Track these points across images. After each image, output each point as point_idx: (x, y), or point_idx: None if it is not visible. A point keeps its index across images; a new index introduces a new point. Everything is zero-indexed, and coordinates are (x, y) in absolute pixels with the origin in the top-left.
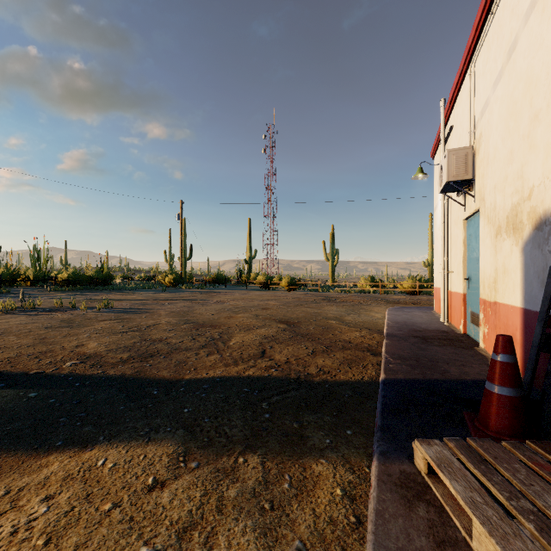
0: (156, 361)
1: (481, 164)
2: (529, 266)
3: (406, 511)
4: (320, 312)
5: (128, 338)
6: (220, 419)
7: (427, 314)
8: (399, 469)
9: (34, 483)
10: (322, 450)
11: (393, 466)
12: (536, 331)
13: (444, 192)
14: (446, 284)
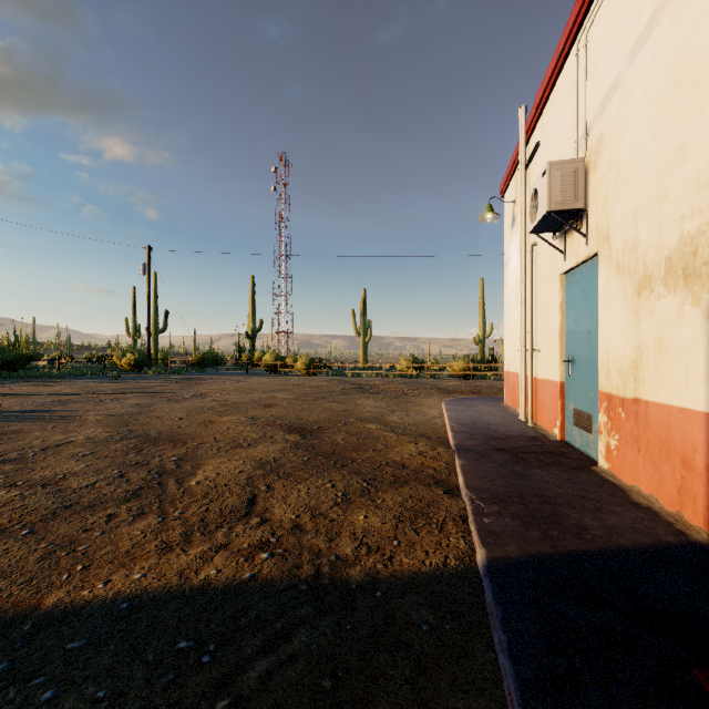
0: None
1: (602, 184)
2: None
3: None
4: (352, 410)
5: None
6: None
7: (498, 409)
8: None
9: None
10: None
11: None
12: None
13: (537, 231)
14: (530, 368)
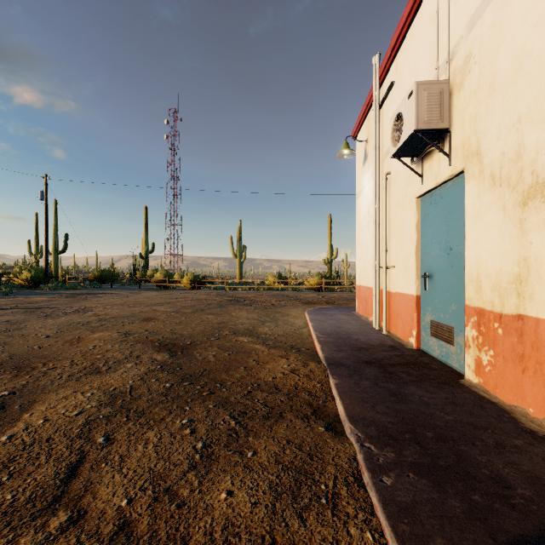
0: None
1: (470, 101)
2: None
3: None
4: (226, 322)
5: None
6: None
7: (353, 318)
8: None
9: None
10: None
11: None
12: None
13: (398, 155)
14: (385, 282)
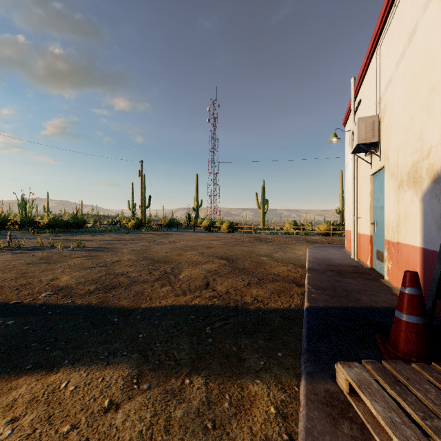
0: (117, 292)
1: (386, 130)
2: (427, 213)
3: (332, 429)
4: (254, 250)
5: (95, 273)
6: (170, 344)
7: (340, 252)
8: (324, 388)
9: (3, 405)
10: (257, 371)
11: (319, 385)
12: (436, 267)
13: (355, 152)
14: (356, 227)
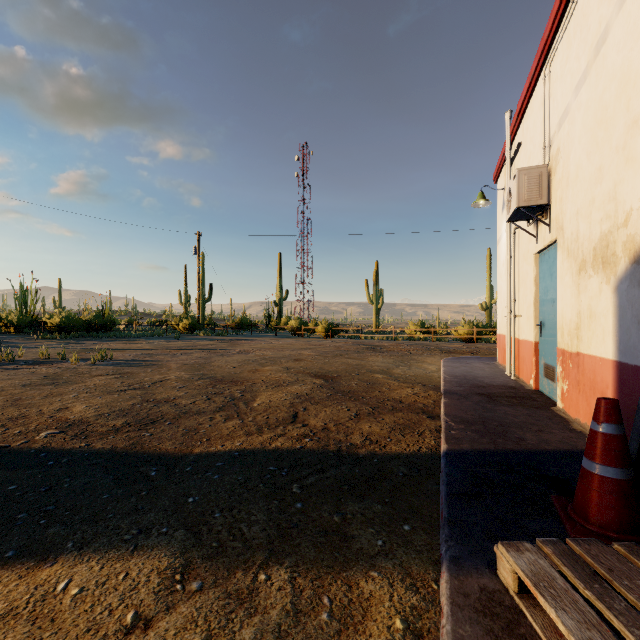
0: (158, 428)
1: (559, 186)
2: (625, 309)
3: None
4: (364, 364)
5: (126, 399)
6: (236, 513)
7: (489, 366)
8: (478, 585)
9: None
10: (373, 557)
11: (470, 580)
12: None
13: (512, 220)
14: (513, 330)
